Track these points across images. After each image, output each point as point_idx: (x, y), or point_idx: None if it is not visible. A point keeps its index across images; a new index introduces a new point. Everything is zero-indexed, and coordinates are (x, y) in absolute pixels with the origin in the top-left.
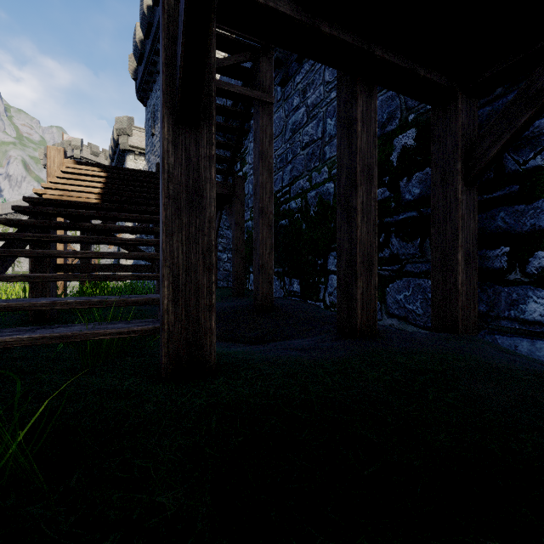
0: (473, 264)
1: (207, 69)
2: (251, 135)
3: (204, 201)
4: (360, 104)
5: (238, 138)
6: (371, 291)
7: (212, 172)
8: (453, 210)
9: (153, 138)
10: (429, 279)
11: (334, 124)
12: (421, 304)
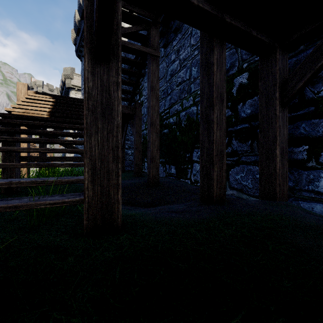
0: (286, 157)
1: (115, 20)
2: (145, 78)
3: (113, 113)
4: (216, 54)
5: (137, 78)
6: (223, 173)
7: (119, 94)
8: (273, 122)
9: None
10: (256, 166)
11: (196, 70)
12: (251, 181)
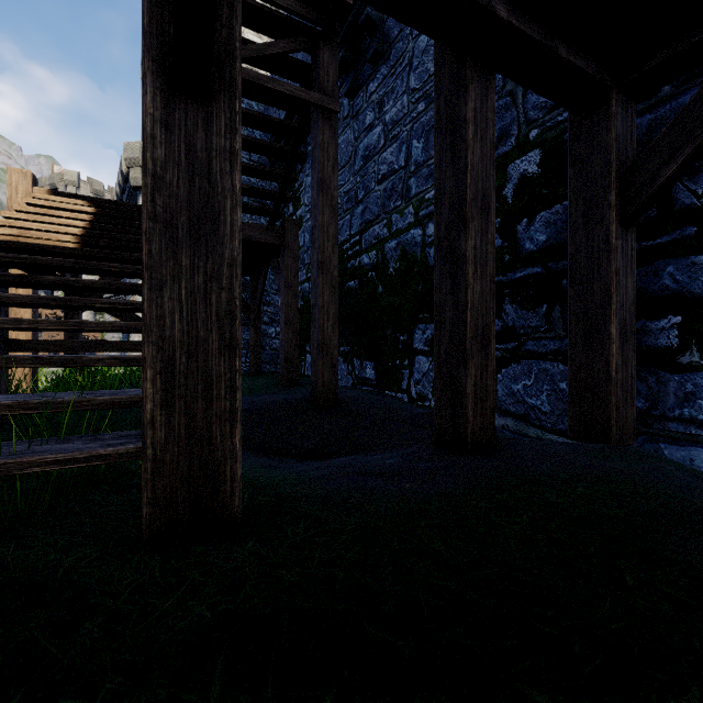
0: (631, 341)
1: None
2: (307, 166)
3: (221, 230)
4: (472, 98)
5: (289, 163)
6: (488, 381)
7: (236, 181)
8: (603, 261)
9: None
10: (560, 362)
11: (423, 147)
12: (548, 398)
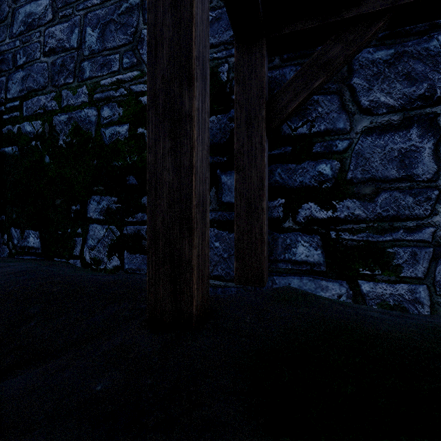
0: (268, 213)
1: None
2: None
3: None
4: None
5: None
6: (205, 249)
7: None
8: (259, 157)
9: None
10: (216, 227)
11: (98, 37)
12: None
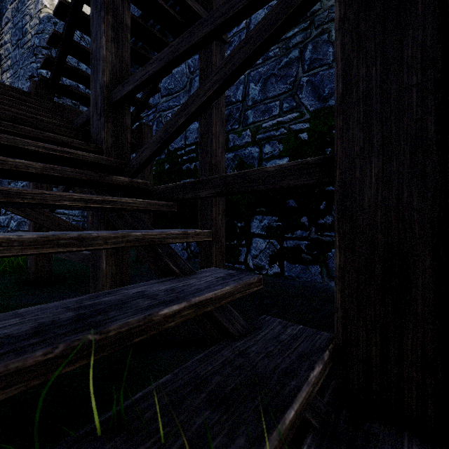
0: None
1: None
2: None
3: None
4: None
5: None
6: None
7: None
8: None
9: None
10: None
11: (260, 89)
12: None
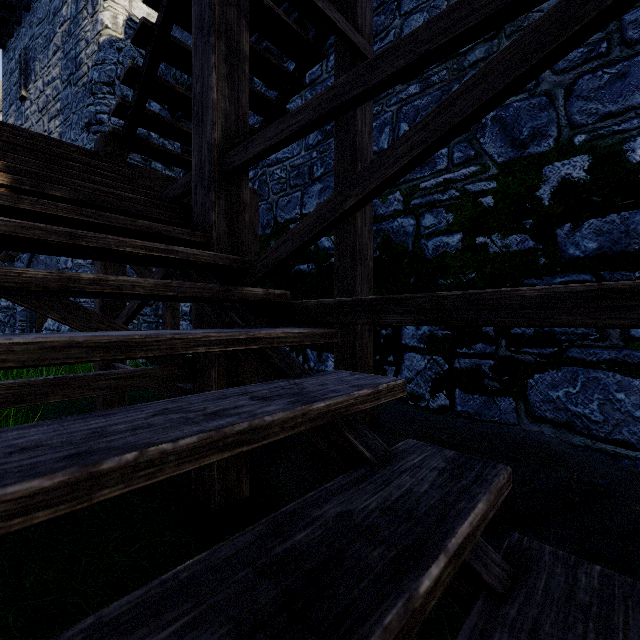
0: None
1: None
2: None
3: None
4: None
5: (271, 120)
6: None
7: None
8: None
9: (22, 104)
10: (617, 372)
11: None
12: (600, 407)
